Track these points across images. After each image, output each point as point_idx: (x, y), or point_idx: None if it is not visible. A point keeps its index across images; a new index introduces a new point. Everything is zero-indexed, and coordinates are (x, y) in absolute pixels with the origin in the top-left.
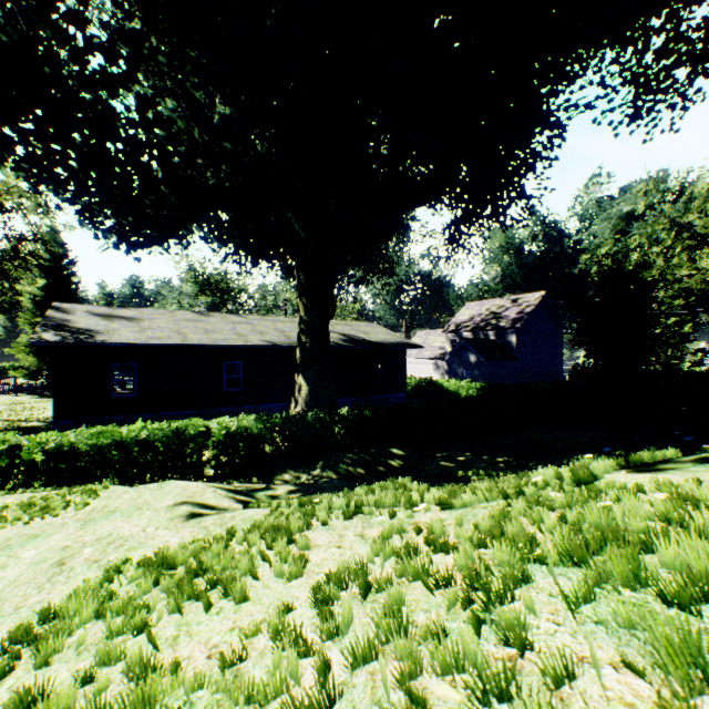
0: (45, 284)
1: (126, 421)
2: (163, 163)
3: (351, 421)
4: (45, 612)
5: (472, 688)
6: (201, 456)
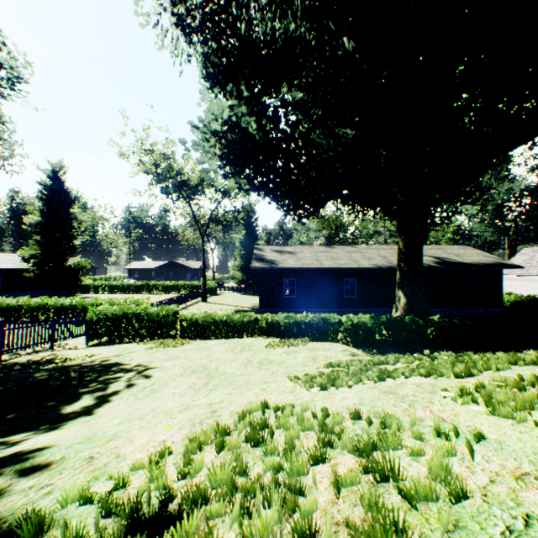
0: (245, 233)
1: (290, 311)
2: (318, 172)
3: (441, 326)
4: (329, 363)
5: (451, 367)
6: (336, 336)
